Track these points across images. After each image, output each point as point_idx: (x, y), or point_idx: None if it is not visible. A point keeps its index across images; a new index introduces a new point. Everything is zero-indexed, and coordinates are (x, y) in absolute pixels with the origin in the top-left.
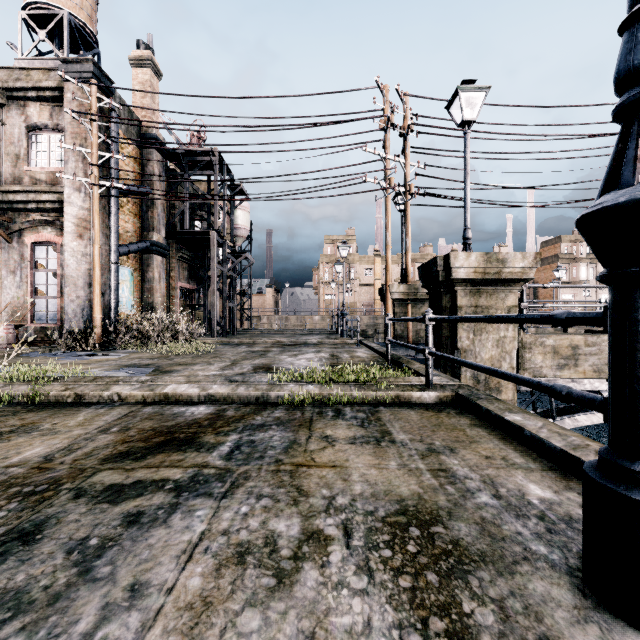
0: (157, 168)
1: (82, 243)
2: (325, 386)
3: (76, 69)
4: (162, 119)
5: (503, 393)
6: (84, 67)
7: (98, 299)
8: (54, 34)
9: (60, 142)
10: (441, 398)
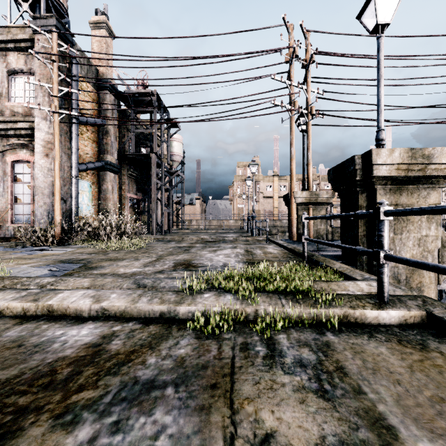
0: (110, 106)
1: (48, 160)
2: (249, 300)
3: (43, 23)
4: (117, 72)
5: (425, 293)
6: (49, 22)
7: (58, 204)
8: (35, 7)
9: (27, 78)
10: (406, 319)
